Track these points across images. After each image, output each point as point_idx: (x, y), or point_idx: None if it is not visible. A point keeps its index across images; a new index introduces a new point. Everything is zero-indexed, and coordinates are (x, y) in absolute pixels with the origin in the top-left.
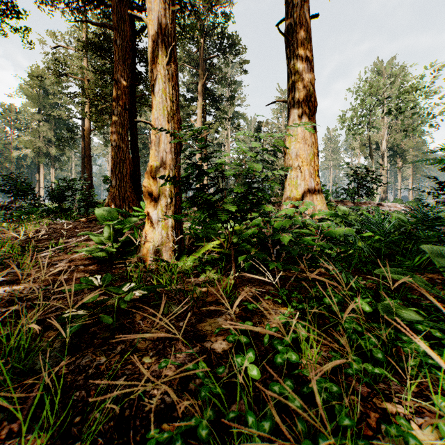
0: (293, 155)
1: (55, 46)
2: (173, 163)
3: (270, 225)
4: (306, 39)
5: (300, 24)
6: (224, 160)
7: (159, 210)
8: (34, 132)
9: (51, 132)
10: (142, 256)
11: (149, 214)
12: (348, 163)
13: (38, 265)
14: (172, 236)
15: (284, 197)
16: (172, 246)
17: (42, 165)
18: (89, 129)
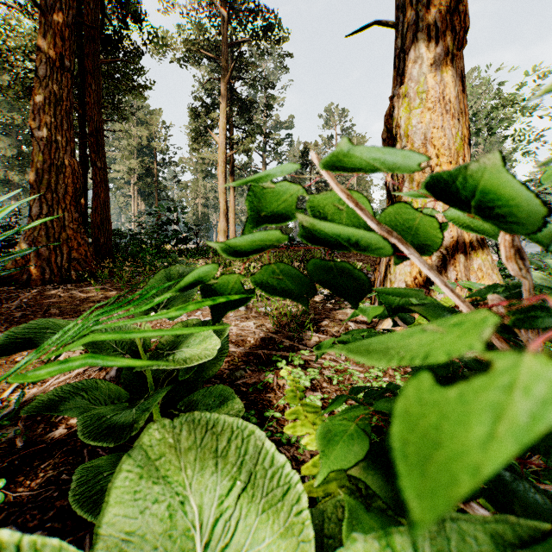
0: (416, 139)
1: None
2: None
3: None
4: None
5: None
6: None
7: None
8: None
9: (13, 150)
10: None
11: None
12: None
13: None
14: None
15: None
16: None
17: None
18: None
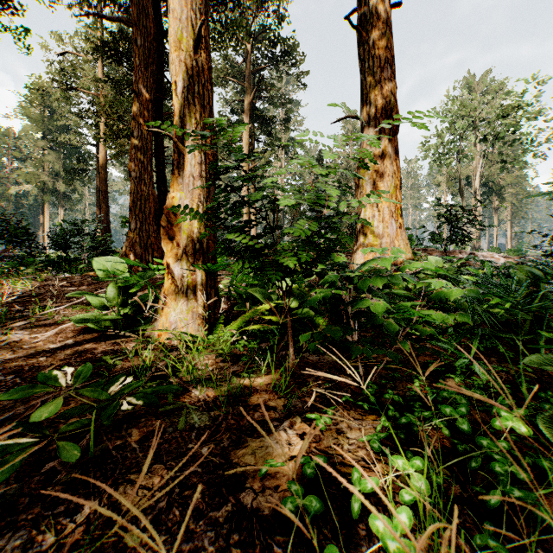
0: (368, 188)
1: (61, 53)
2: (204, 193)
3: (351, 284)
4: (386, 35)
5: (377, 15)
6: (276, 178)
7: (184, 260)
8: (37, 163)
9: (58, 163)
10: (159, 326)
11: (169, 266)
12: (439, 199)
13: (7, 340)
14: (201, 298)
15: (356, 244)
16: (201, 312)
17: (48, 204)
18: (105, 158)
